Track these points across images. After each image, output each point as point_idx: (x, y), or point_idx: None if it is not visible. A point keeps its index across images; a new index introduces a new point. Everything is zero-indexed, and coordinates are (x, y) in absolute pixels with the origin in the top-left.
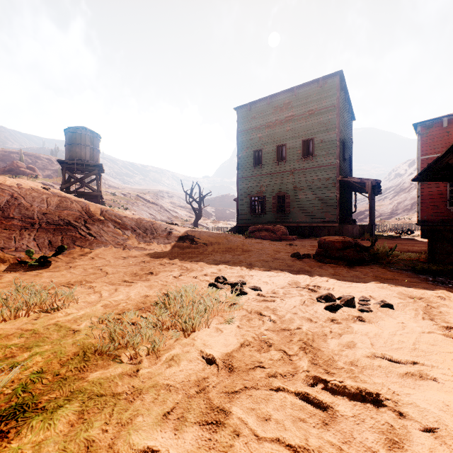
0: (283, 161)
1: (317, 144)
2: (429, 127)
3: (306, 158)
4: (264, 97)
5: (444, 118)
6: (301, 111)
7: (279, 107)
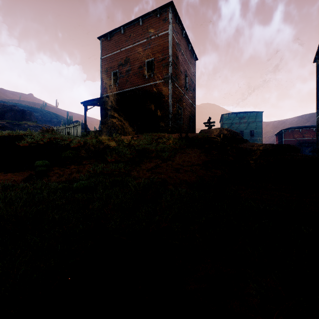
0: (242, 137)
1: (255, 132)
2: (285, 131)
3: (251, 136)
4: (235, 113)
5: (289, 130)
6: (249, 121)
7: (241, 118)
